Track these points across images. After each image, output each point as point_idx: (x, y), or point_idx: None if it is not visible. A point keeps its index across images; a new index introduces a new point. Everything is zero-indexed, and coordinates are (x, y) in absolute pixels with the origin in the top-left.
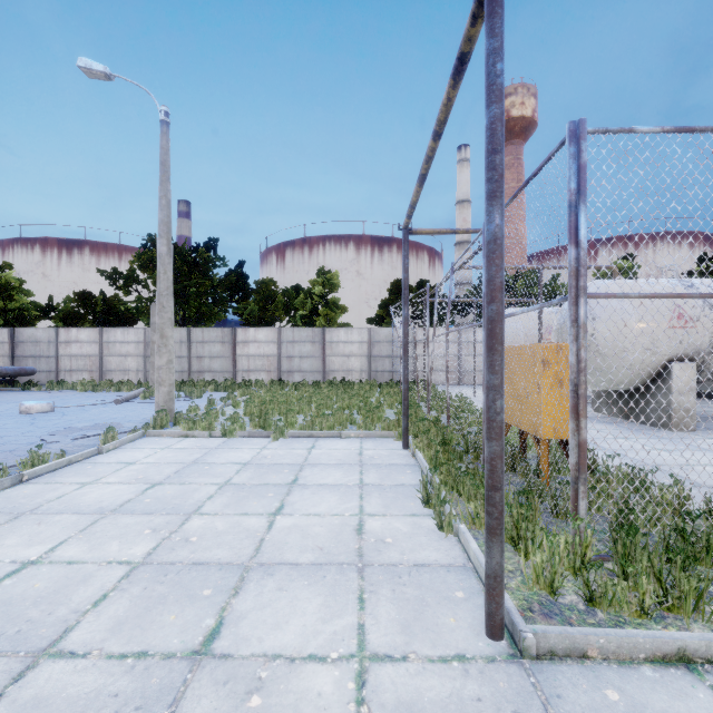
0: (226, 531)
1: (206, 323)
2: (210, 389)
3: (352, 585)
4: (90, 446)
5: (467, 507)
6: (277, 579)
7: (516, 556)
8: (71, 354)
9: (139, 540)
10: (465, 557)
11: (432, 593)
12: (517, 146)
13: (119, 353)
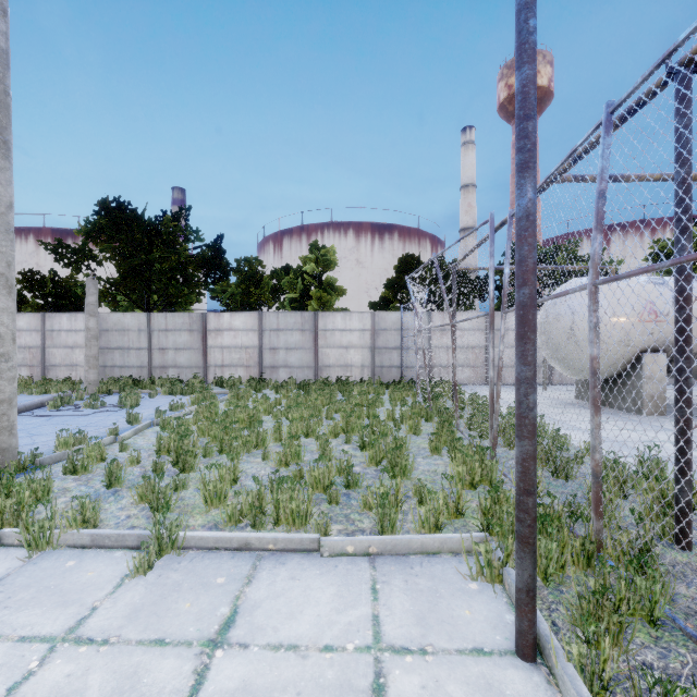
0: None
1: (176, 308)
2: (162, 391)
3: None
4: None
5: None
6: None
7: None
8: None
9: None
10: None
11: None
12: None
13: (65, 344)
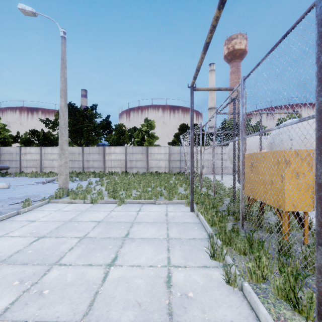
0: (72, 283)
1: (91, 144)
2: (91, 176)
3: None
4: (16, 209)
5: (246, 266)
6: None
7: (295, 316)
8: (27, 159)
9: (5, 293)
10: (254, 317)
11: None
12: (237, 62)
13: (50, 159)
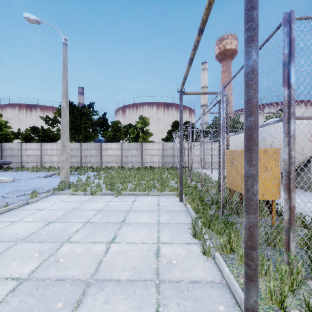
0: (81, 255)
1: (89, 141)
2: (89, 170)
3: (152, 299)
4: (25, 199)
5: (219, 241)
6: (106, 294)
7: None
8: (28, 155)
9: (30, 261)
10: (220, 275)
11: (203, 306)
12: (228, 62)
13: (49, 154)
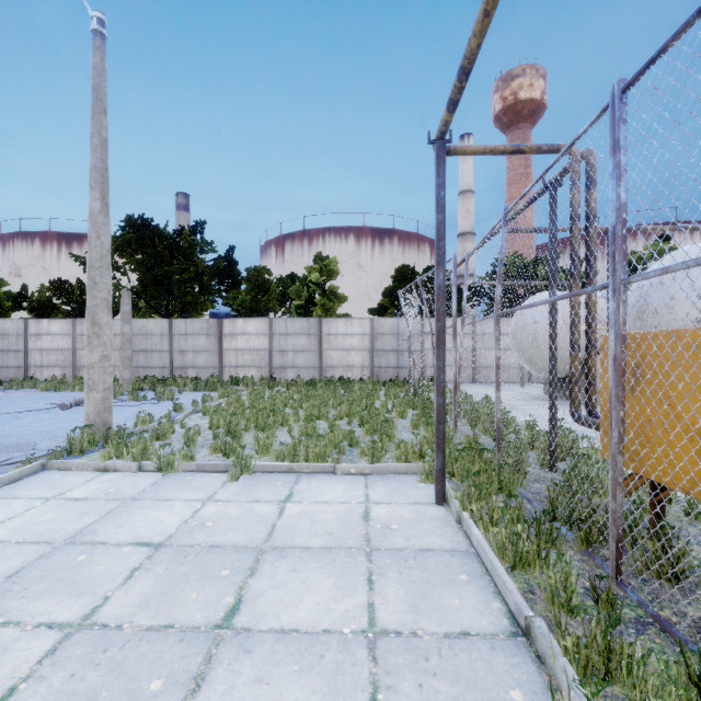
0: None
1: (192, 314)
2: (188, 388)
3: None
4: None
5: None
6: None
7: None
8: (42, 348)
9: None
10: None
11: None
12: (525, 130)
13: None
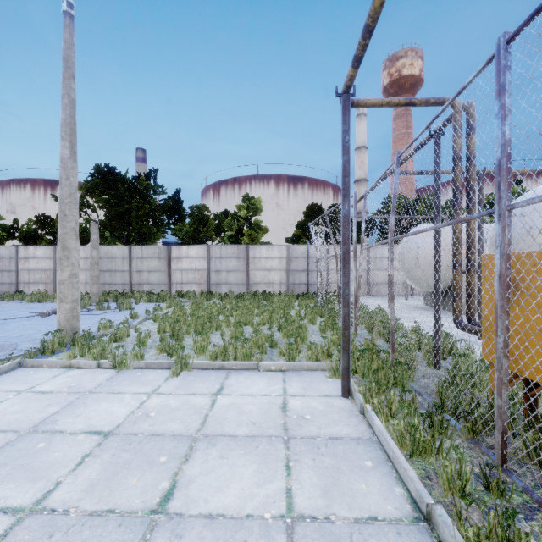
0: None
1: (147, 242)
2: (143, 300)
3: None
4: None
5: None
6: None
7: None
8: (29, 269)
9: None
10: None
11: None
12: None
13: None
